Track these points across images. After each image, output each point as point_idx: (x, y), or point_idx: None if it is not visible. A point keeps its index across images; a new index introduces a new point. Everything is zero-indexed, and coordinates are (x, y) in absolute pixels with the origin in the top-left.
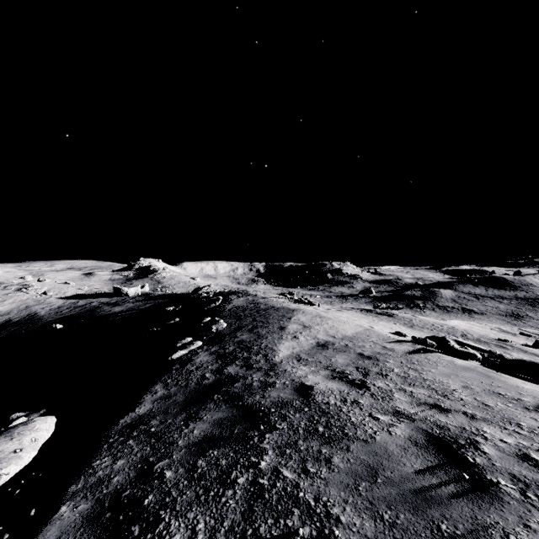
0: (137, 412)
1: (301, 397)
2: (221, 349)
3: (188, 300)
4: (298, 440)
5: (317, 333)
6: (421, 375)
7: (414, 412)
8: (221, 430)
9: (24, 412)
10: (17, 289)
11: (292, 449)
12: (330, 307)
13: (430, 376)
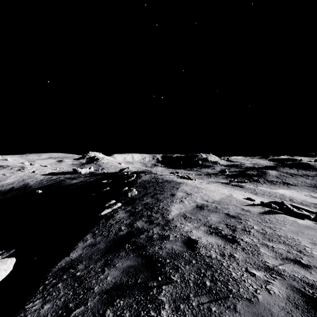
0: (71, 256)
1: (188, 250)
2: (133, 209)
3: (115, 176)
4: (189, 293)
5: (195, 198)
6: (275, 232)
7: (282, 267)
8: (127, 278)
9: (1, 251)
10: (18, 169)
11: (185, 304)
12: (202, 181)
13: (283, 233)
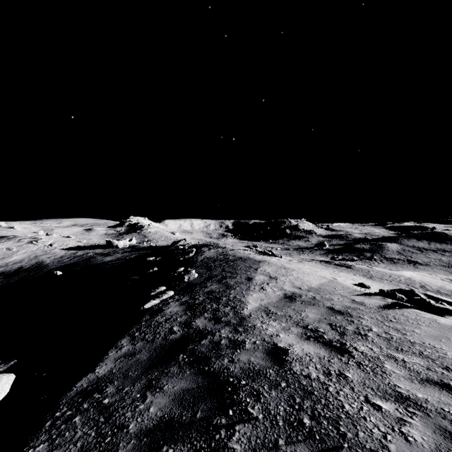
0: (97, 372)
1: (275, 365)
2: (191, 300)
3: (167, 251)
4: (278, 439)
5: (283, 284)
6: (405, 336)
7: (422, 396)
8: (181, 410)
9: None
10: (29, 241)
11: None
12: (291, 259)
13: (417, 339)
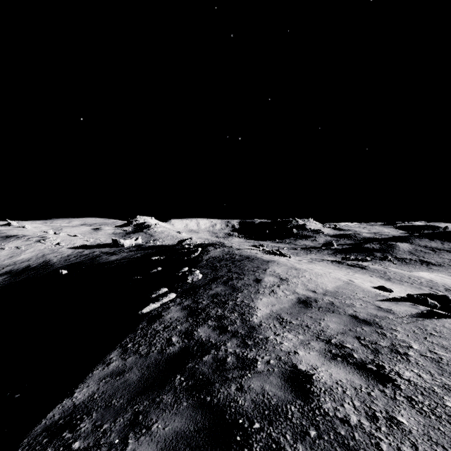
0: (75, 398)
1: (297, 399)
2: (194, 304)
3: (172, 250)
4: None
5: (295, 286)
6: None
7: None
8: None
9: None
10: (37, 240)
11: None
12: (301, 259)
13: None
